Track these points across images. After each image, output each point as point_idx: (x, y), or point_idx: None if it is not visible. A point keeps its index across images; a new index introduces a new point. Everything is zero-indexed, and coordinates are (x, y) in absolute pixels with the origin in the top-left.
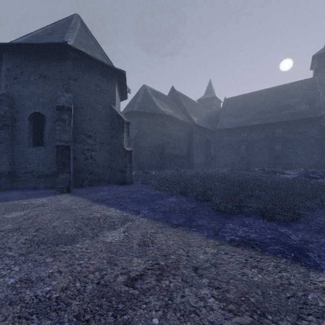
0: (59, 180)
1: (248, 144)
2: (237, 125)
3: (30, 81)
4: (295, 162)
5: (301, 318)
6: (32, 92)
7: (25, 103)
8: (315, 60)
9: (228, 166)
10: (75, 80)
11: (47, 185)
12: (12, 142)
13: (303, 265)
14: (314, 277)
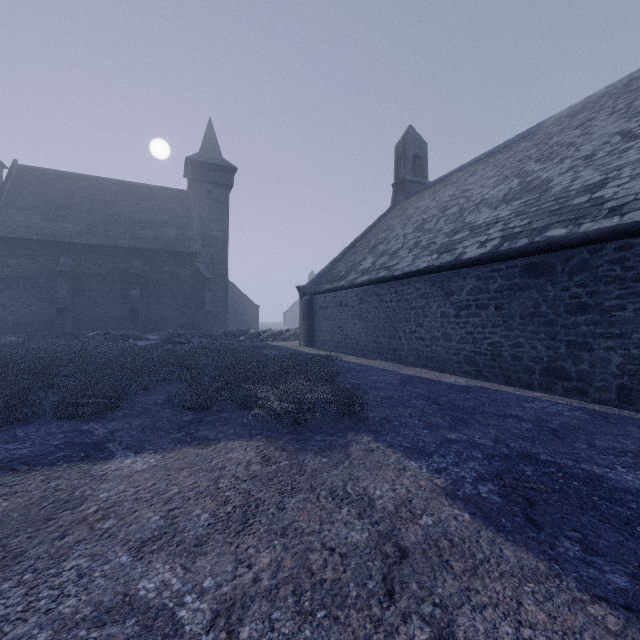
0: None
1: (77, 283)
2: (49, 235)
3: None
4: (162, 320)
5: (51, 520)
6: None
7: None
8: (189, 166)
9: (23, 329)
10: None
11: None
12: None
13: (92, 461)
14: (99, 468)
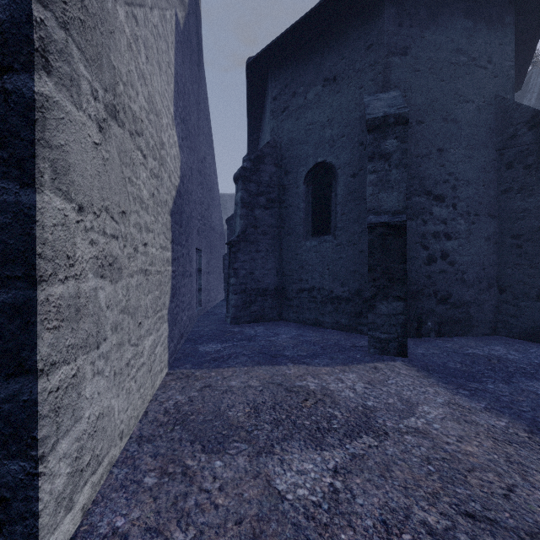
0: (376, 317)
1: None
2: None
3: (308, 103)
4: None
5: None
6: (310, 123)
7: (299, 151)
8: None
9: None
10: (404, 53)
11: (339, 320)
12: (280, 232)
13: None
14: None
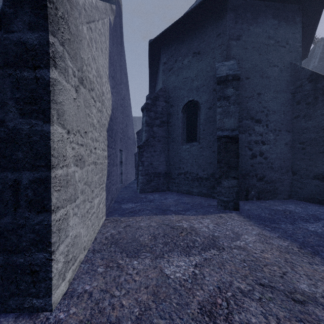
0: (221, 188)
1: None
2: None
3: (184, 66)
4: None
5: None
6: (185, 78)
7: (179, 93)
8: None
9: None
10: (238, 39)
11: (201, 191)
12: (168, 140)
13: None
14: None
